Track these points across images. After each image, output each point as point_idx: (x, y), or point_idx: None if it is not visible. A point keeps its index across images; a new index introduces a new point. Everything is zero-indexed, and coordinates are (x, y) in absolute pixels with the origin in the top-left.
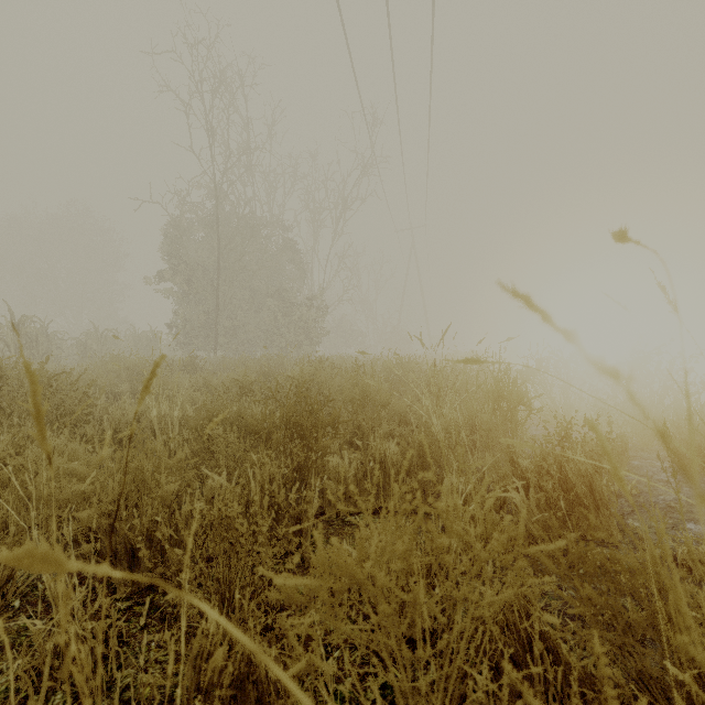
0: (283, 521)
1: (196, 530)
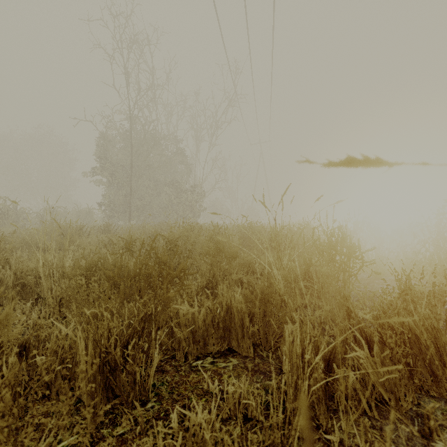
0: (121, 377)
1: (37, 383)
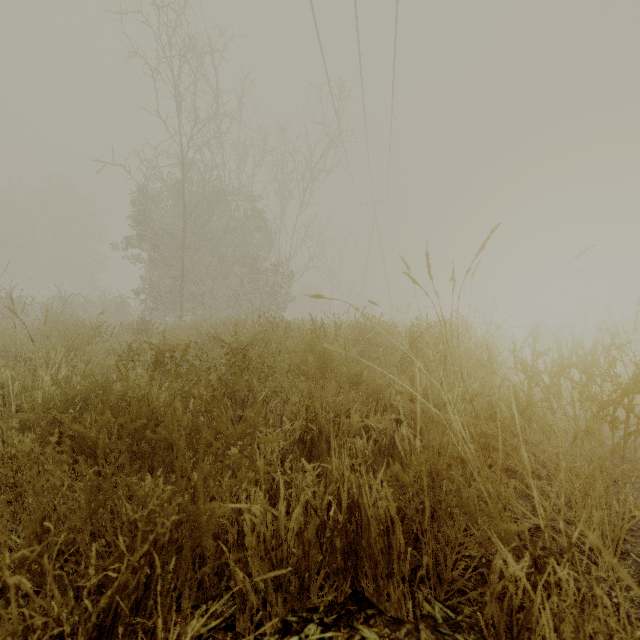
0: None
1: None
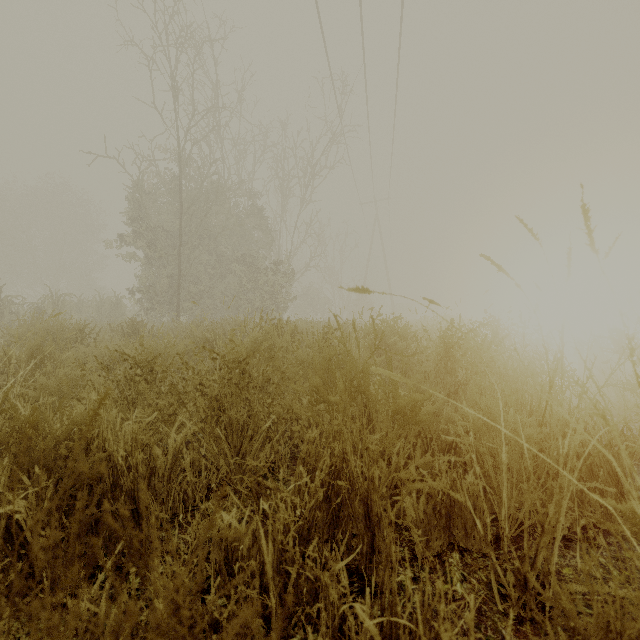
0: None
1: None
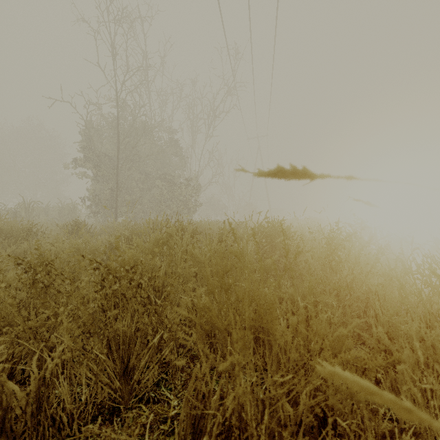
0: None
1: None
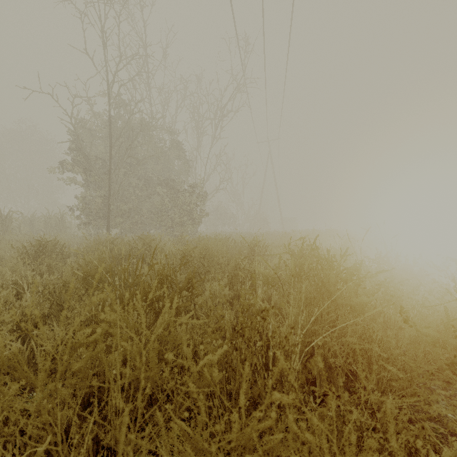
0: None
1: None
